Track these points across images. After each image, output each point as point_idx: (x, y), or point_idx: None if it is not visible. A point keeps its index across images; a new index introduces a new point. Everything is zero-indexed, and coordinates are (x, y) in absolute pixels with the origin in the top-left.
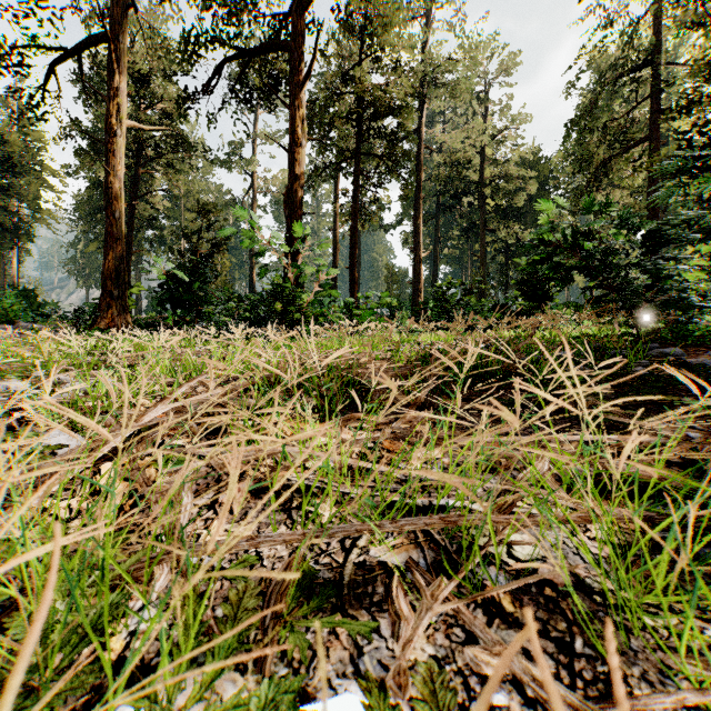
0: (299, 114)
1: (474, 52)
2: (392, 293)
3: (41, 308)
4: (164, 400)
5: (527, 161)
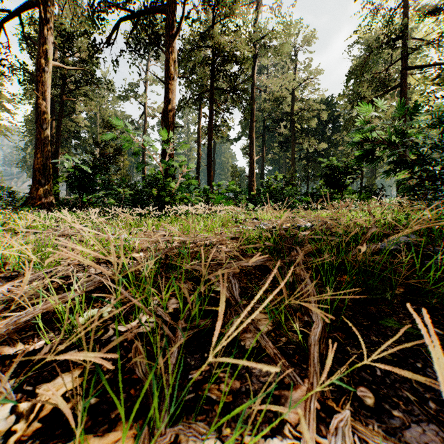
0: (171, 57)
1: (289, 27)
2: (235, 183)
3: None
4: None
5: (320, 100)
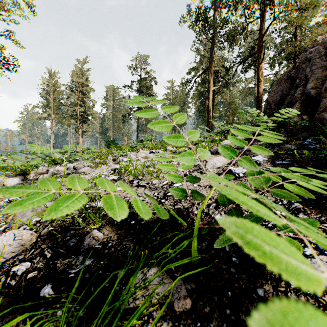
0: (260, 72)
1: None
2: None
3: None
4: None
5: None
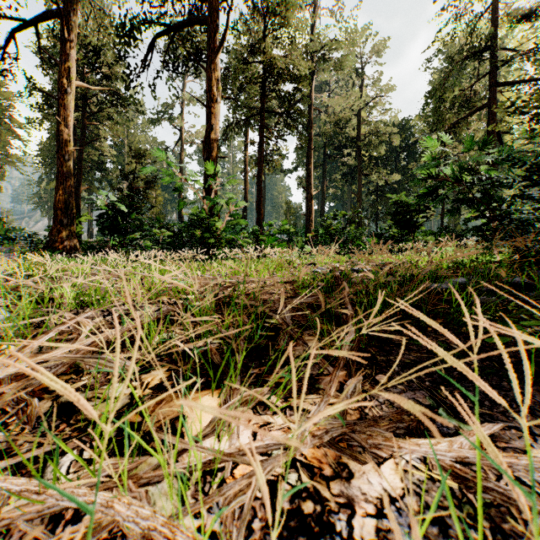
0: (215, 76)
1: (354, 36)
2: (290, 223)
3: (10, 233)
4: (10, 358)
5: (392, 122)
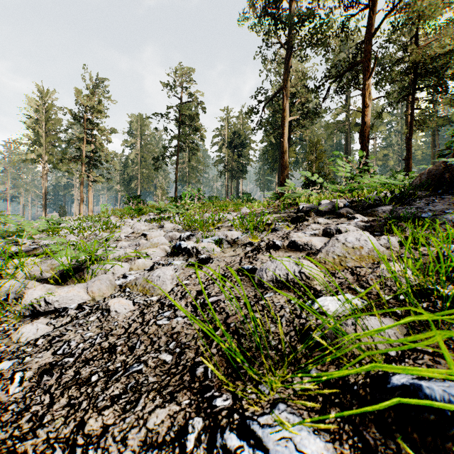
0: (366, 92)
1: None
2: None
3: None
4: None
5: None
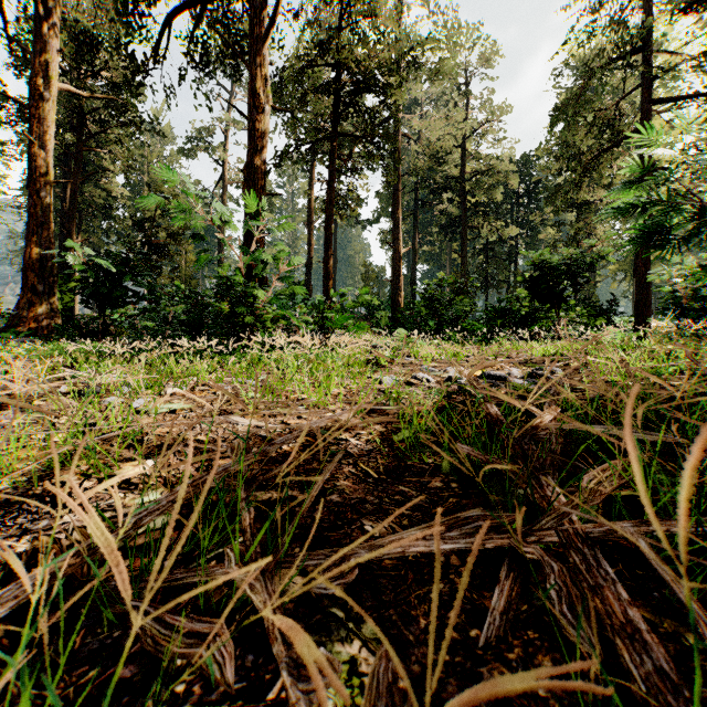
0: (261, 74)
1: (458, 35)
2: (370, 292)
3: None
4: None
5: (506, 159)
